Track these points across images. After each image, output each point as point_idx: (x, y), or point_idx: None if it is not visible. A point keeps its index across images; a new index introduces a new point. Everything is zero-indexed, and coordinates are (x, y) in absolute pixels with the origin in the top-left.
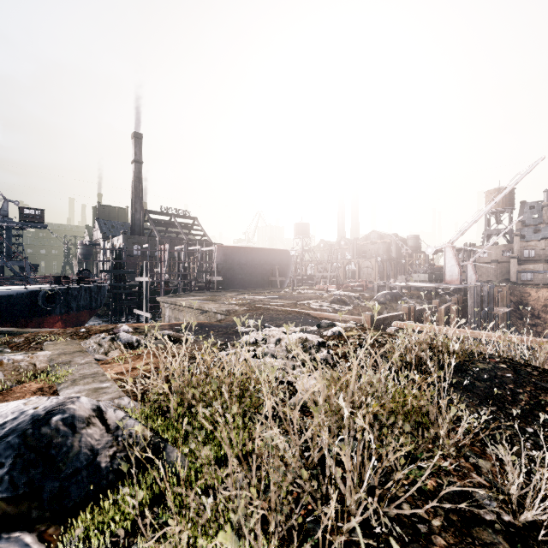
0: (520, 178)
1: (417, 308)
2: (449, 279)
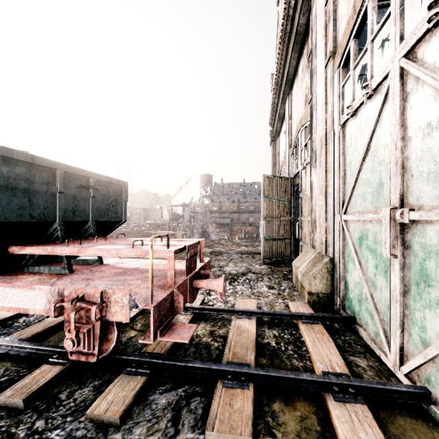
0: (188, 180)
1: (141, 229)
2: (166, 220)
